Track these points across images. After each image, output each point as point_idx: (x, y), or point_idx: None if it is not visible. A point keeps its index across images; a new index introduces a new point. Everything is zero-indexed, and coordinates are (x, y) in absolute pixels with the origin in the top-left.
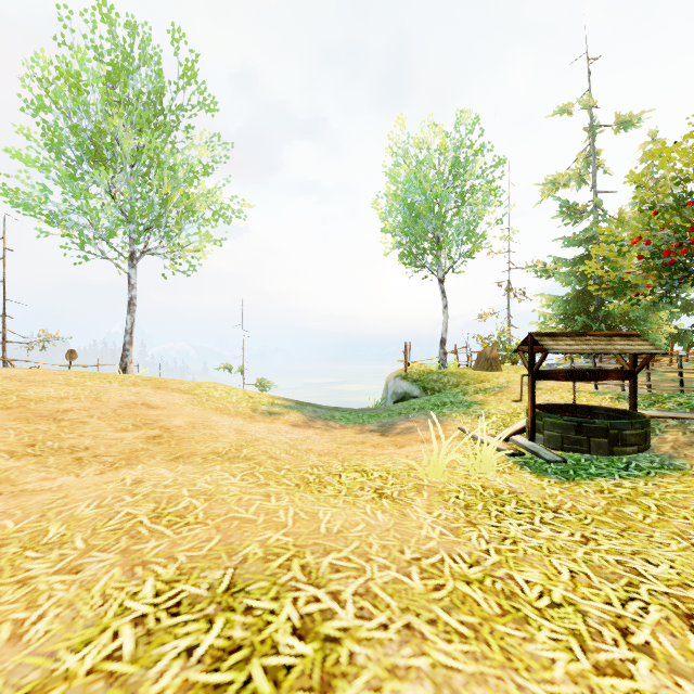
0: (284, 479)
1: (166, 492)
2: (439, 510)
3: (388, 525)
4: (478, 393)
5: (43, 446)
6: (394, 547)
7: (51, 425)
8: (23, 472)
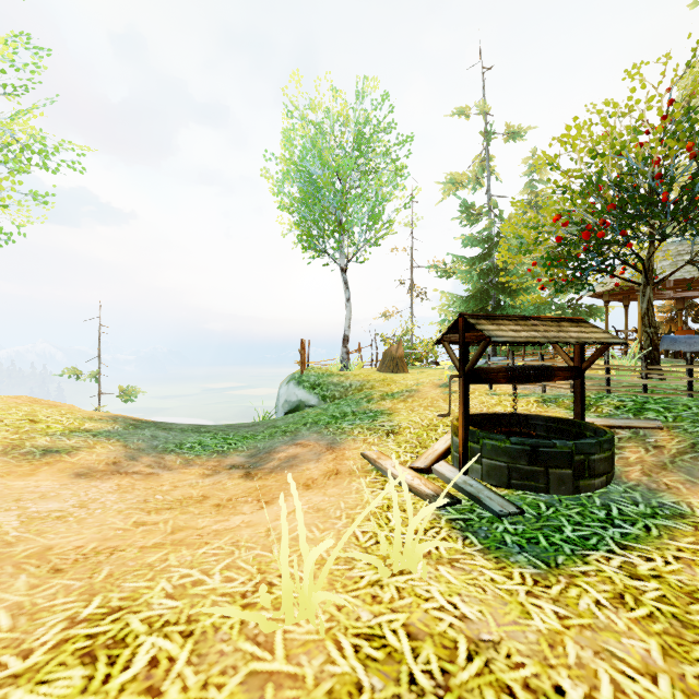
0: None
1: None
2: None
3: None
4: (385, 398)
5: None
6: None
7: None
8: None
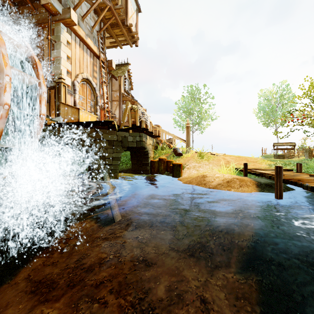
0: None
1: None
2: None
3: None
4: None
5: None
6: None
7: None
8: None
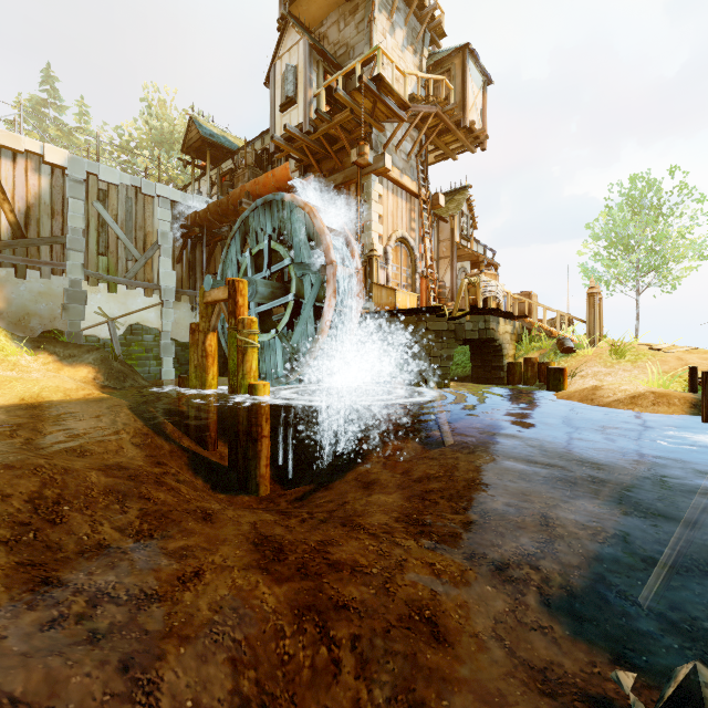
0: None
1: None
2: None
3: None
4: None
5: None
6: None
7: None
8: None
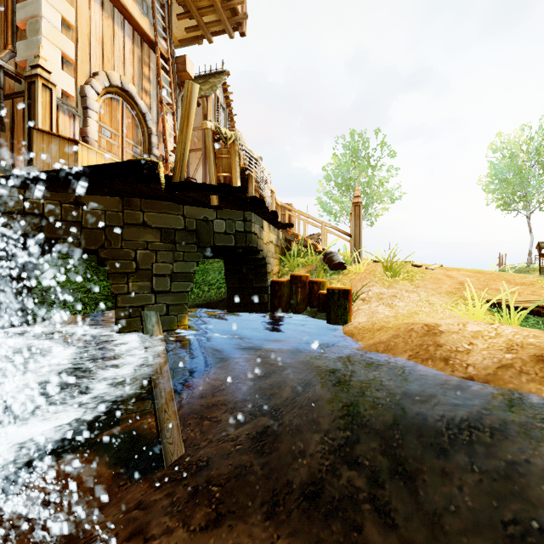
0: None
1: None
2: None
3: None
4: (537, 272)
5: None
6: None
7: None
8: None
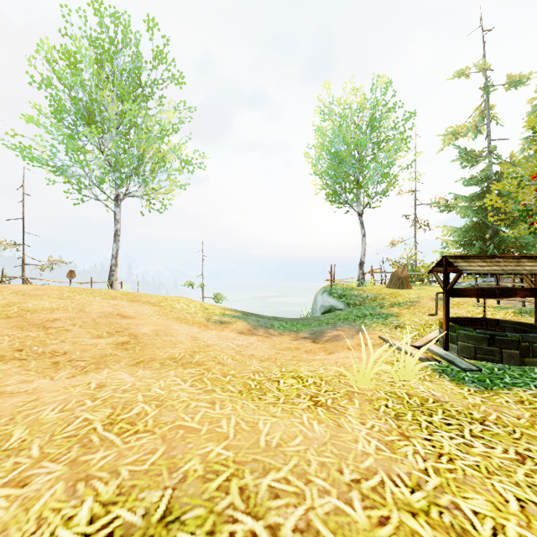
0: (229, 386)
1: (123, 397)
2: (372, 420)
3: (325, 438)
4: (393, 306)
5: (29, 351)
6: (332, 465)
7: (40, 332)
8: (7, 374)
